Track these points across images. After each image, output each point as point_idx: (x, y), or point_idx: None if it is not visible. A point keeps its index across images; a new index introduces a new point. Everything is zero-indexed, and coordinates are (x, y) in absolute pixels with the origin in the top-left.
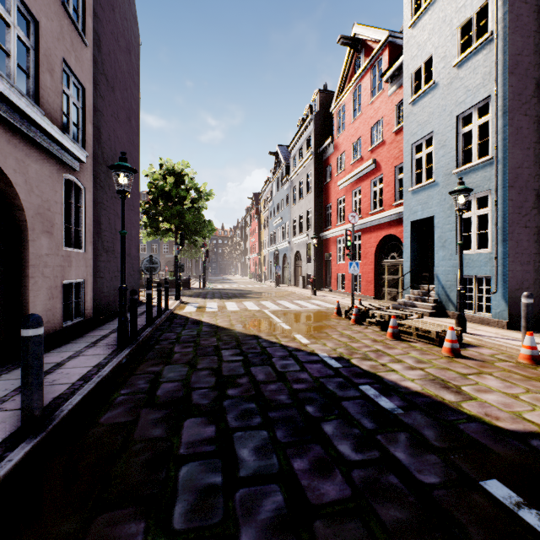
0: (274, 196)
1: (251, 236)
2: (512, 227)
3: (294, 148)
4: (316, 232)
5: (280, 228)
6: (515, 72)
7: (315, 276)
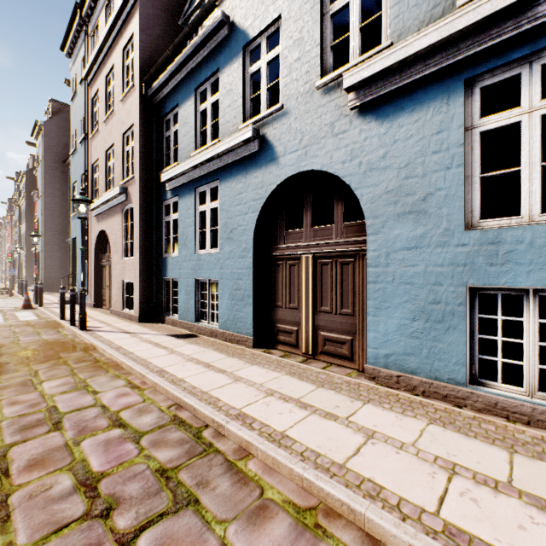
0: (15, 212)
1: (8, 240)
2: (46, 259)
3: (21, 184)
4: (29, 248)
5: (17, 239)
6: (48, 209)
7: (28, 277)
